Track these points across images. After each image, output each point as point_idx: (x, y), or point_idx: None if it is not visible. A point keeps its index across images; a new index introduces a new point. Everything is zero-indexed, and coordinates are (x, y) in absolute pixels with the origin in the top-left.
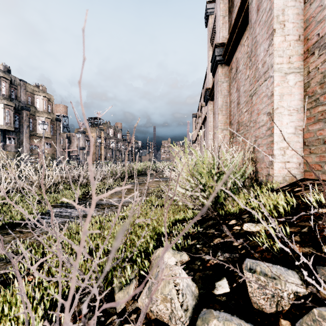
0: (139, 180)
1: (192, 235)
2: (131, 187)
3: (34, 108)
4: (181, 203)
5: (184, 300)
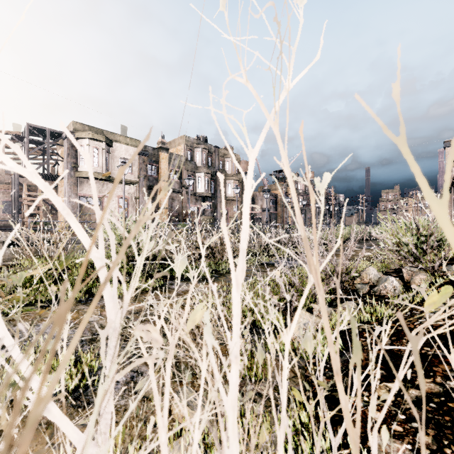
0: (344, 247)
1: (390, 272)
2: (337, 253)
3: (224, 171)
4: (386, 257)
5: (374, 277)
